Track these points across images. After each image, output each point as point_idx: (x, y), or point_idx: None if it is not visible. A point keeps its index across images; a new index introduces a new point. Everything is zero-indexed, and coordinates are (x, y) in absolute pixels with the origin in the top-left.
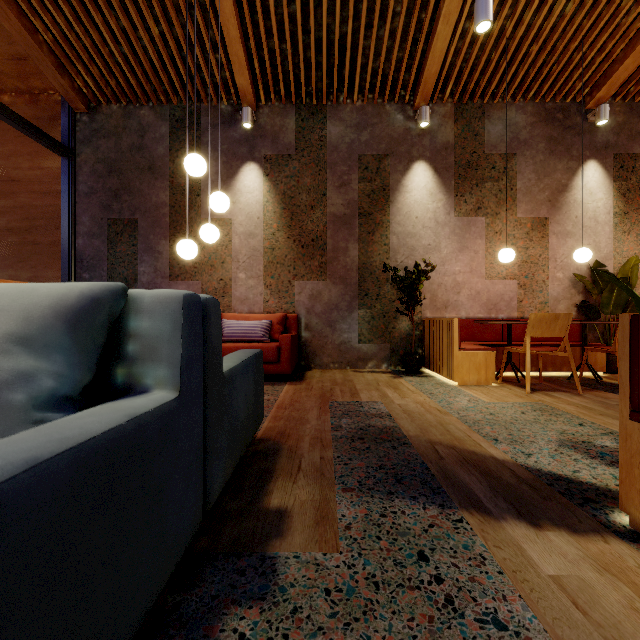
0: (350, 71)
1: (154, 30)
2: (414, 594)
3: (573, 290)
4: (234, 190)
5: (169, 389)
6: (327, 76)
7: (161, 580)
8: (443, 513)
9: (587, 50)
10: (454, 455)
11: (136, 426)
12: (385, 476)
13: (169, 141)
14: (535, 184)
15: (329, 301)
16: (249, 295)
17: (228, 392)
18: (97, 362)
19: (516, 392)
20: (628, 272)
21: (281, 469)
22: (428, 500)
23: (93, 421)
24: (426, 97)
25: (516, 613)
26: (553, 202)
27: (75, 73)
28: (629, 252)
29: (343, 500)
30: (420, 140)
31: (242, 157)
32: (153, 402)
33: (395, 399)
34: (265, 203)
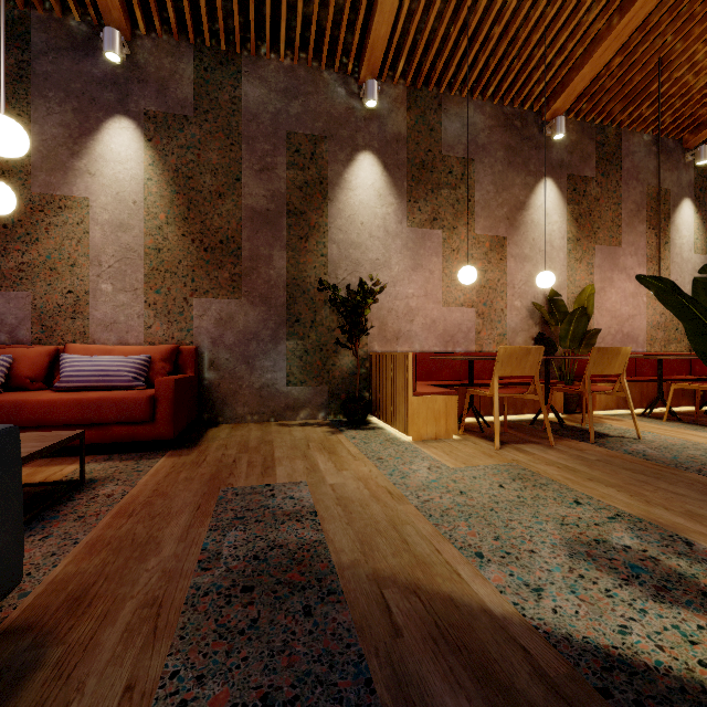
0: (274, 11)
1: None
2: None
3: (530, 321)
4: (93, 155)
5: None
6: (241, 11)
7: None
8: None
9: (547, 49)
10: (419, 616)
11: None
12: None
13: None
14: (494, 197)
15: (245, 328)
16: (119, 317)
17: None
18: None
19: (483, 448)
20: (584, 302)
21: None
22: None
23: None
24: (374, 69)
25: None
26: (511, 220)
27: None
28: (581, 282)
29: None
30: (366, 125)
31: (107, 107)
32: None
33: (328, 474)
34: (146, 181)
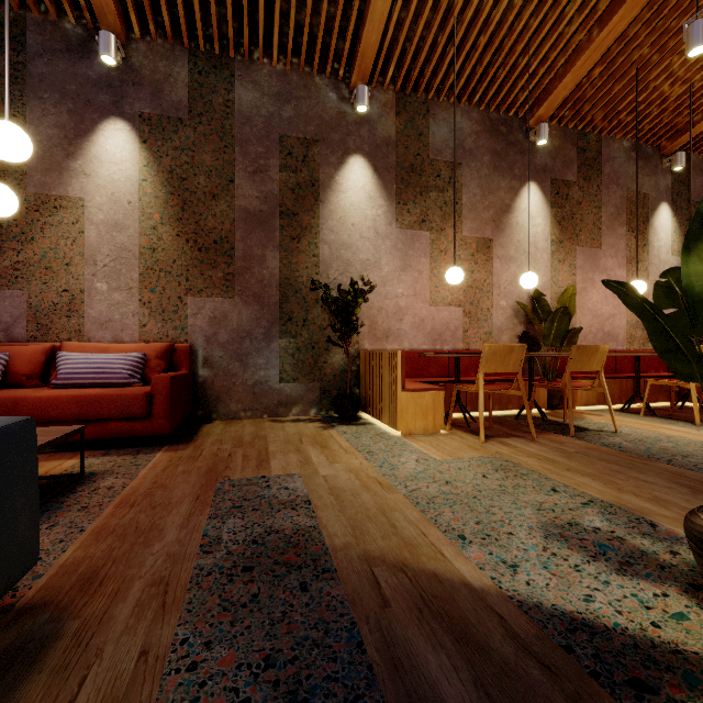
0: (267, 17)
1: None
2: None
3: (515, 320)
4: (88, 156)
5: None
6: (235, 17)
7: None
8: None
9: (531, 58)
10: (406, 590)
11: None
12: (271, 697)
13: None
14: (480, 200)
15: (239, 327)
16: (114, 315)
17: None
18: None
19: (469, 441)
20: (566, 302)
21: None
22: None
23: None
24: (364, 75)
25: None
26: (497, 223)
27: None
28: (564, 282)
29: None
30: (357, 129)
31: (102, 108)
32: None
33: (320, 467)
34: (141, 182)
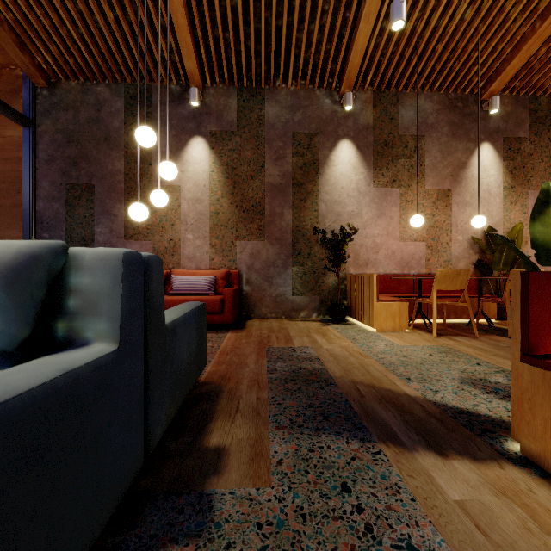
0: (285, 59)
1: (109, 15)
2: (337, 524)
3: (471, 251)
4: (183, 161)
5: (109, 342)
6: (265, 63)
7: (98, 526)
8: (364, 446)
9: (482, 50)
10: (373, 393)
11: (69, 380)
12: (313, 414)
13: (124, 115)
14: (440, 161)
15: (267, 259)
16: (196, 254)
17: (170, 342)
18: (37, 317)
19: (425, 337)
20: (515, 236)
21: (221, 410)
22: (351, 435)
23: (22, 377)
24: (350, 85)
25: (427, 538)
26: (455, 177)
27: (35, 51)
28: (515, 219)
29: (276, 437)
30: (345, 121)
31: (190, 132)
32: (90, 355)
33: (323, 344)
34: (211, 173)
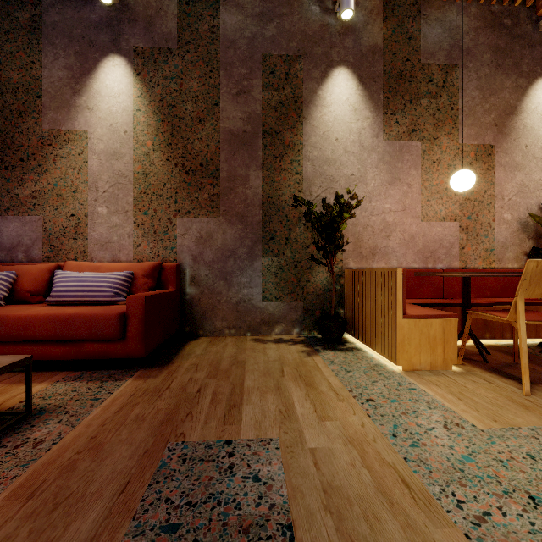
0: None
1: None
2: None
3: (523, 235)
4: (91, 92)
5: None
6: None
7: None
8: None
9: None
10: None
11: None
12: None
13: None
14: (479, 104)
15: (223, 246)
16: (112, 237)
17: None
18: None
19: (504, 390)
20: None
21: None
22: None
23: None
24: None
25: None
26: (500, 127)
27: None
28: None
29: None
30: (341, 40)
31: (102, 47)
32: None
33: (306, 427)
34: (135, 112)
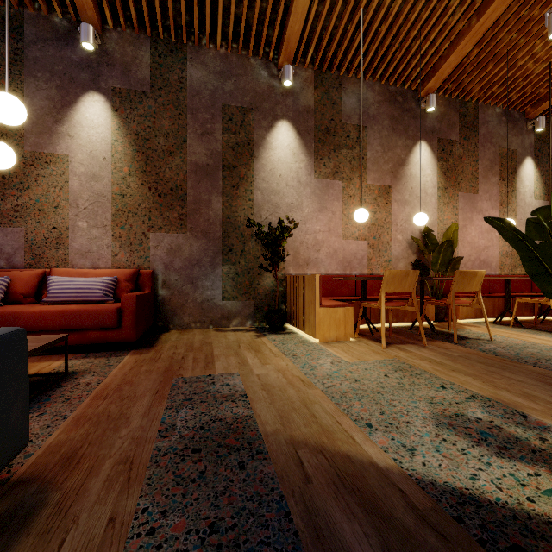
0: (212, 11)
1: None
2: None
3: (409, 251)
4: (72, 122)
5: None
6: (187, 11)
7: None
8: None
9: (422, 42)
10: (324, 469)
11: None
12: None
13: None
14: (381, 156)
15: (190, 256)
16: (92, 247)
17: None
18: None
19: (373, 347)
20: (450, 236)
21: None
22: None
23: None
24: (289, 57)
25: None
26: (395, 173)
27: None
28: (448, 220)
29: None
30: (284, 100)
31: (83, 84)
32: None
33: (255, 367)
34: (113, 142)
